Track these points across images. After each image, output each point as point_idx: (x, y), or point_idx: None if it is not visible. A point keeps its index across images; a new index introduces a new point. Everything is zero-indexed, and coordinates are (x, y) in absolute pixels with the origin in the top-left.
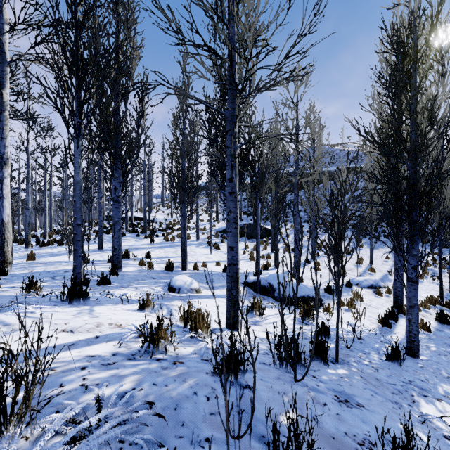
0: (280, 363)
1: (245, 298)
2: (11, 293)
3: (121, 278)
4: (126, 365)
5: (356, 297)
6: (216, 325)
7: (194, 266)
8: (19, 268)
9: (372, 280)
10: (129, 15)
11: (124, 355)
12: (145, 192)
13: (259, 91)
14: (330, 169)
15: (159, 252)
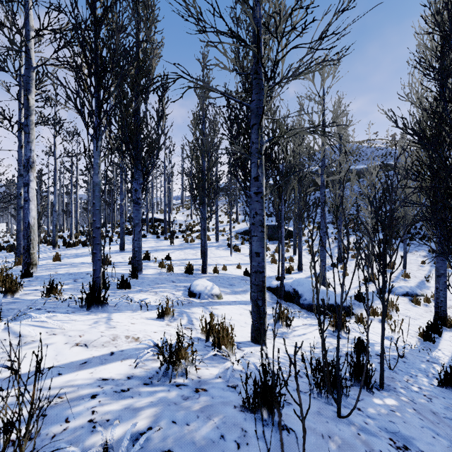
0: (318, 392)
1: (269, 305)
2: (33, 296)
3: (141, 281)
4: (142, 393)
5: (391, 306)
6: (240, 338)
7: (214, 269)
8: (44, 270)
9: (407, 287)
10: (149, 14)
11: (140, 378)
12: (165, 193)
13: (290, 76)
14: (356, 167)
15: (179, 254)
